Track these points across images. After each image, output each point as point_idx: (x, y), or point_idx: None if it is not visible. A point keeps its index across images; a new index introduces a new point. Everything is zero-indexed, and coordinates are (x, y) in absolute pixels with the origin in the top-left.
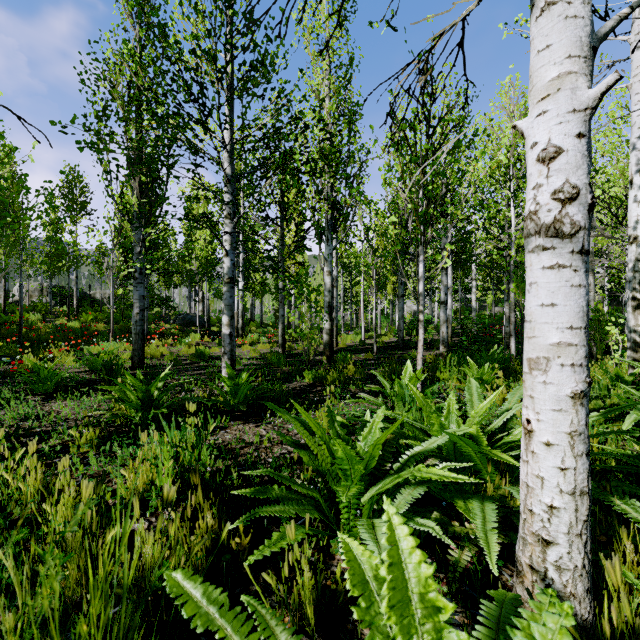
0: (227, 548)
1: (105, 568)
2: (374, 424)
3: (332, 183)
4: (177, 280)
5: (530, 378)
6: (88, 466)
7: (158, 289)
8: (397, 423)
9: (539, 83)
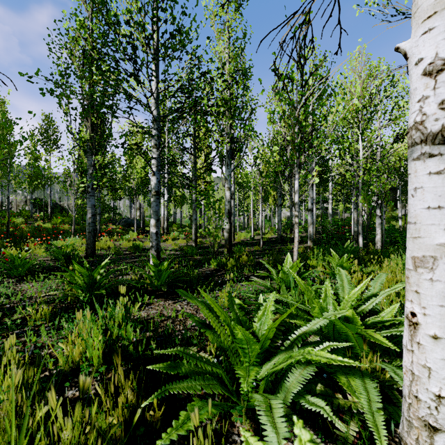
0: (142, 419)
1: None
2: (267, 308)
3: (231, 124)
4: (121, 194)
5: (415, 275)
6: (40, 337)
7: (108, 200)
8: (289, 310)
9: (425, 3)
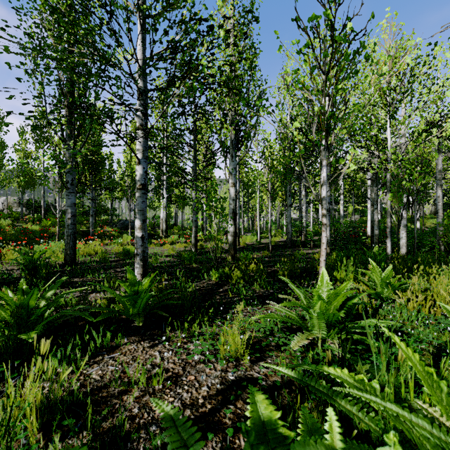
0: None
1: None
2: None
3: (236, 109)
4: (120, 195)
5: None
6: None
7: (104, 201)
8: None
9: None
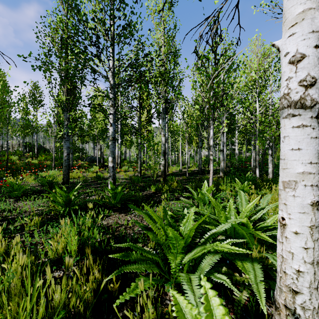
0: (106, 289)
1: (20, 318)
2: (189, 217)
3: (165, 89)
4: (87, 139)
5: (284, 193)
6: (34, 238)
7: (78, 144)
8: (203, 217)
9: (290, 16)
